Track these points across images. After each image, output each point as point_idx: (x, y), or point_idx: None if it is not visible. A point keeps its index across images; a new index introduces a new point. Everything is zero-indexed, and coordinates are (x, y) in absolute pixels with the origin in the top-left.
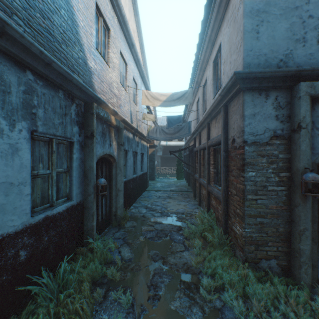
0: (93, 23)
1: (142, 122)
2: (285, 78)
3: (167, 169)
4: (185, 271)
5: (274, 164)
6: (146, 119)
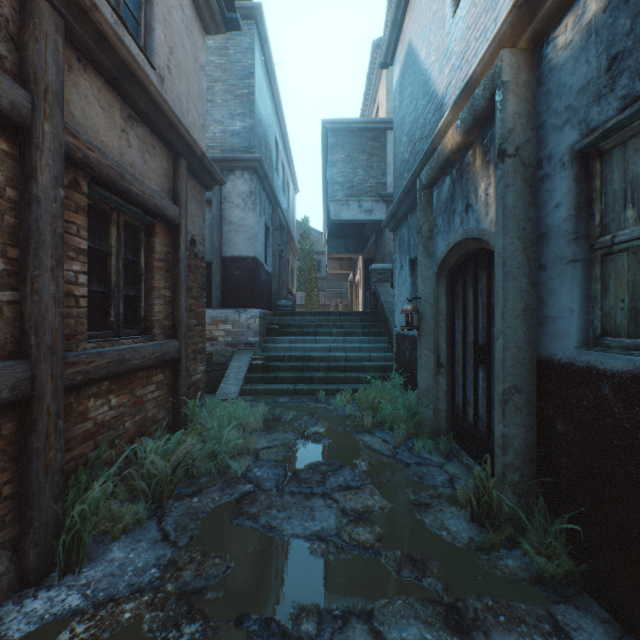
0: None
1: None
2: None
3: None
4: (275, 426)
5: None
6: None
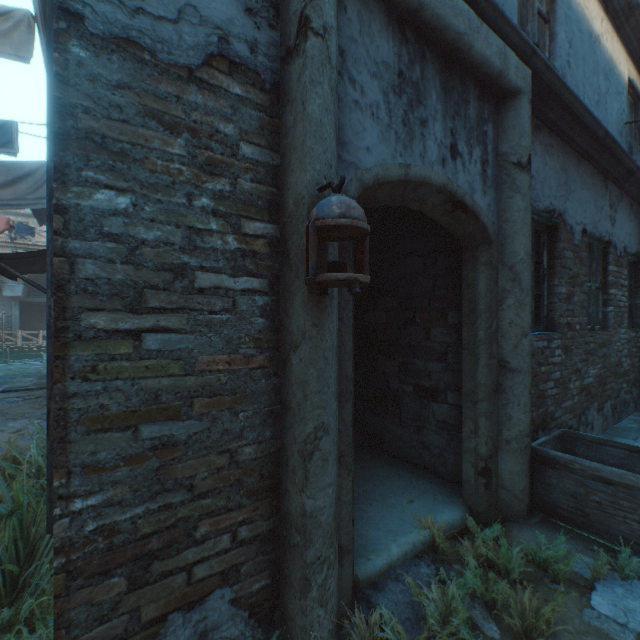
0: None
1: None
2: None
3: (42, 335)
4: None
5: (222, 177)
6: None
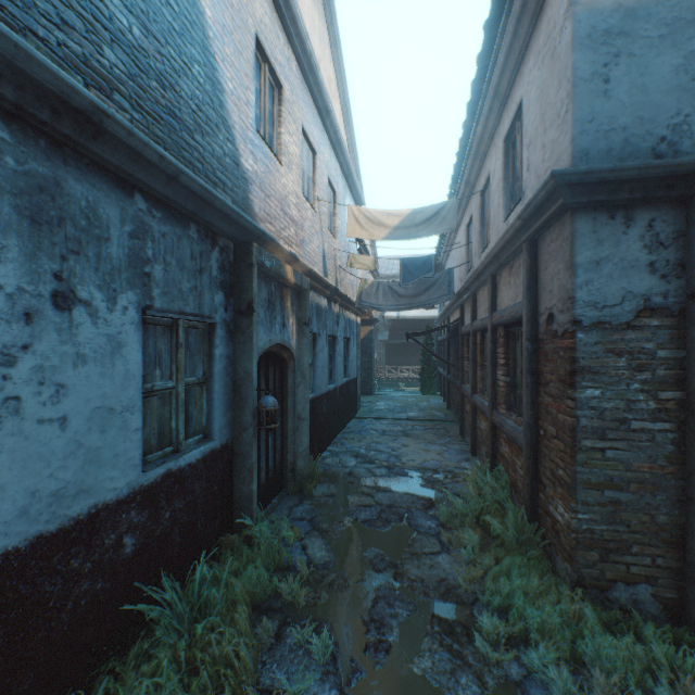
0: (251, 80)
1: (347, 272)
2: (673, 179)
3: (399, 370)
4: (442, 597)
5: (645, 371)
6: (356, 266)
